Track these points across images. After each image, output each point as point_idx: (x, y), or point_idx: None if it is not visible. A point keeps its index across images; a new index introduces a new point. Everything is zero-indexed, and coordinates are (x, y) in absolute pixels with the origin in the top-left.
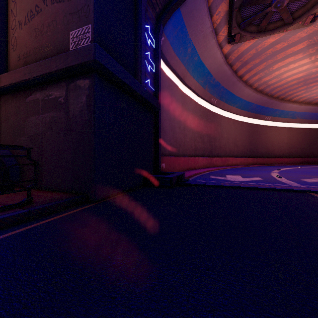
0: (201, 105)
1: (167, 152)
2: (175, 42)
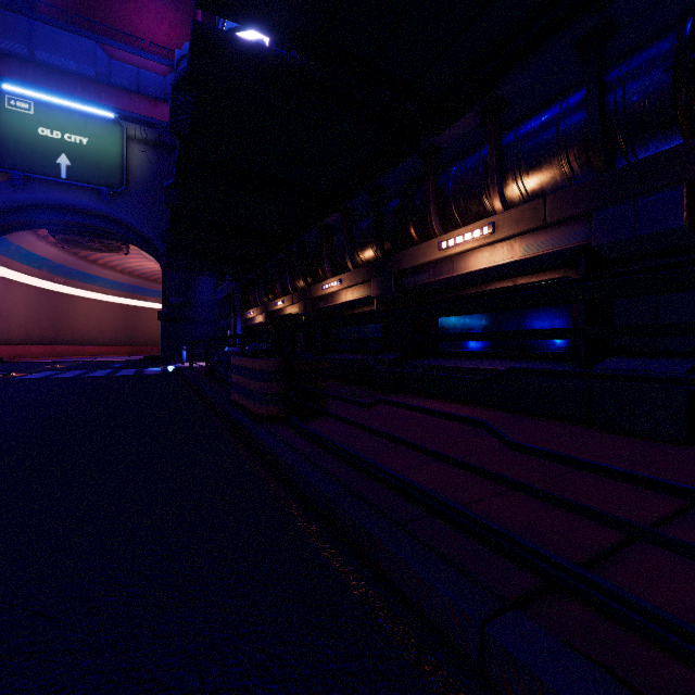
0: (38, 287)
1: None
2: None
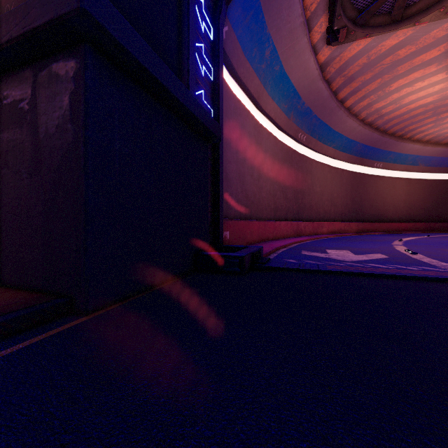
0: (283, 143)
1: (233, 214)
2: (246, 38)
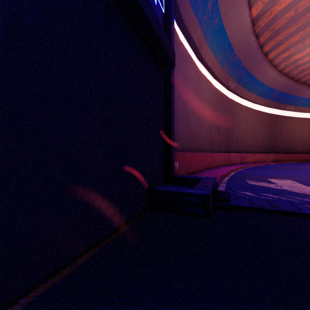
0: (217, 89)
1: (180, 146)
2: None
